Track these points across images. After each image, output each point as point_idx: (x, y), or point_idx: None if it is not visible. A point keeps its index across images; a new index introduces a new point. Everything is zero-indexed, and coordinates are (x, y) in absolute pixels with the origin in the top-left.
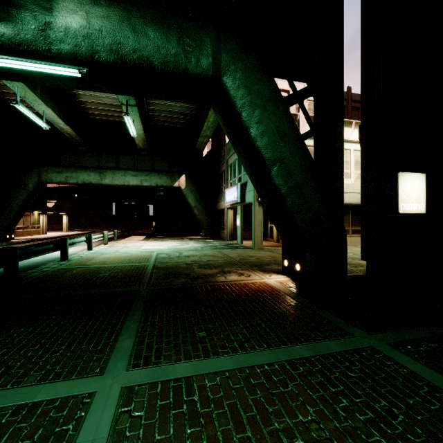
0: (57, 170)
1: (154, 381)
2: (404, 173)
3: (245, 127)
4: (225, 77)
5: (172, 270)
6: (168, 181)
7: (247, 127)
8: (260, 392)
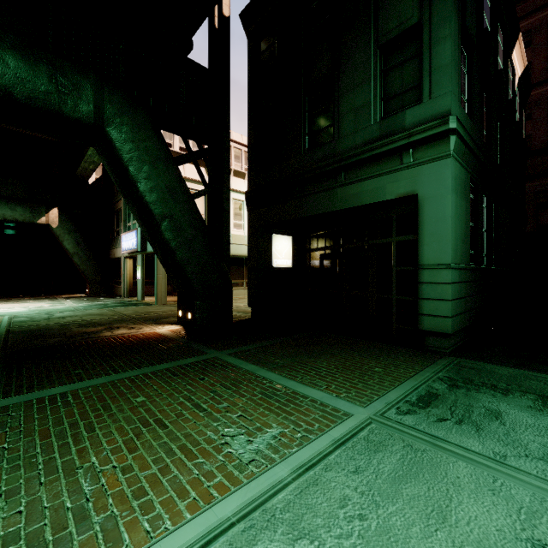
0: None
1: (29, 399)
2: (277, 235)
3: (133, 181)
4: (109, 128)
5: (38, 333)
6: (27, 215)
7: (135, 181)
8: (123, 387)
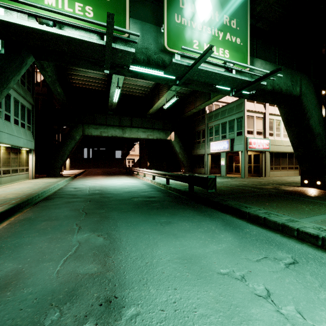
0: (95, 127)
1: None
2: None
3: (307, 118)
4: (303, 96)
5: (249, 187)
6: (164, 136)
7: (308, 118)
8: None
